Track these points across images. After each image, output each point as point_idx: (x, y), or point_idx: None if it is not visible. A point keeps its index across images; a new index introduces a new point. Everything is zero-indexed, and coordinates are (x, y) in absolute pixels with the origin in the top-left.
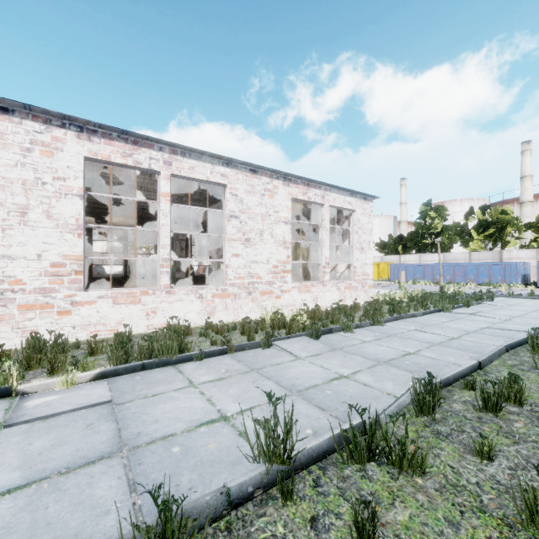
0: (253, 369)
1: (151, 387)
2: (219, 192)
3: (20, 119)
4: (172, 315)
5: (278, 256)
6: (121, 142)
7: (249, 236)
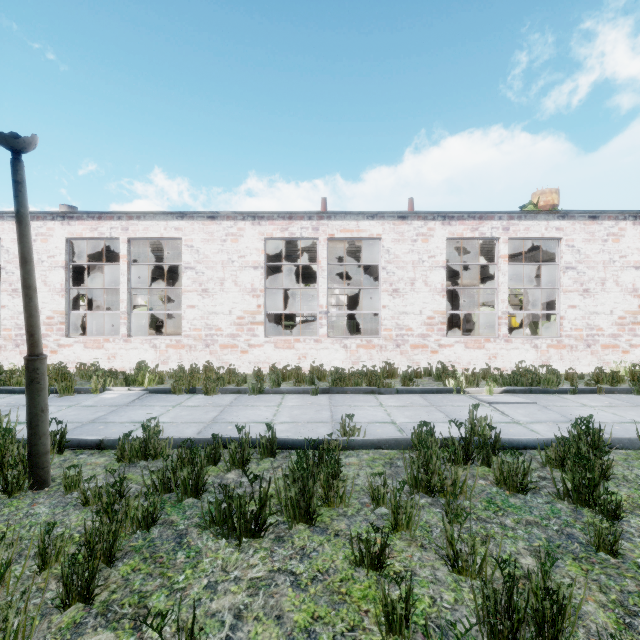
0: (638, 405)
1: (552, 402)
2: (538, 241)
3: (411, 221)
4: (509, 361)
5: (625, 306)
6: (470, 220)
7: (588, 286)
